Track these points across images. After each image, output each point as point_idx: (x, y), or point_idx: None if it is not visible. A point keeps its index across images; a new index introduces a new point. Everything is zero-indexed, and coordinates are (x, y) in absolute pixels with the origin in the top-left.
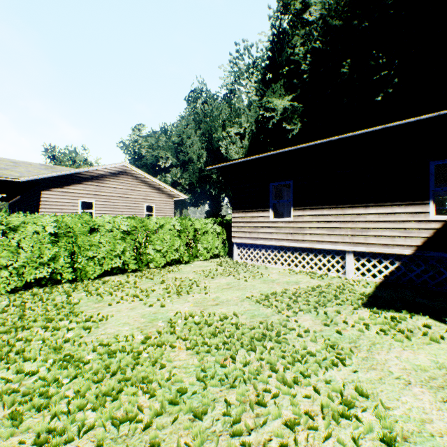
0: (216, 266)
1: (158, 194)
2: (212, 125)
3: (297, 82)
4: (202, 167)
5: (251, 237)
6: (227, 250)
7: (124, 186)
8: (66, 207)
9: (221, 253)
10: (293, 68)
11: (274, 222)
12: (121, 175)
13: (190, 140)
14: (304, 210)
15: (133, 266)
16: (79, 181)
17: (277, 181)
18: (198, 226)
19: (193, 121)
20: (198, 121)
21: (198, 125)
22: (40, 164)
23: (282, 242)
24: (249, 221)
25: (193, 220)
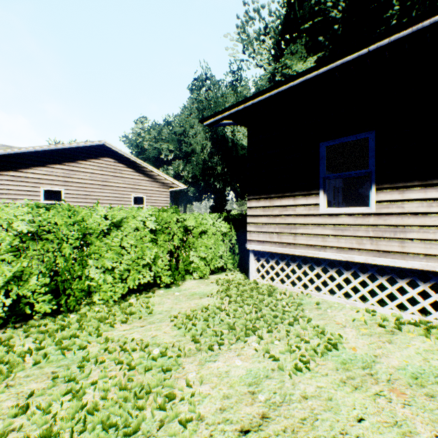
0: (219, 295)
1: (149, 182)
2: (217, 110)
3: (324, 39)
4: (205, 158)
5: (281, 241)
6: (237, 259)
7: (105, 172)
8: (21, 197)
9: (227, 265)
10: (318, 22)
11: (329, 215)
12: (100, 157)
13: (193, 130)
14: (405, 189)
15: (44, 307)
16: (42, 163)
17: (337, 136)
18: (190, 223)
19: (197, 110)
20: (201, 110)
21: (202, 114)
22: (2, 145)
23: (350, 255)
24: (278, 214)
25: (196, 215)
